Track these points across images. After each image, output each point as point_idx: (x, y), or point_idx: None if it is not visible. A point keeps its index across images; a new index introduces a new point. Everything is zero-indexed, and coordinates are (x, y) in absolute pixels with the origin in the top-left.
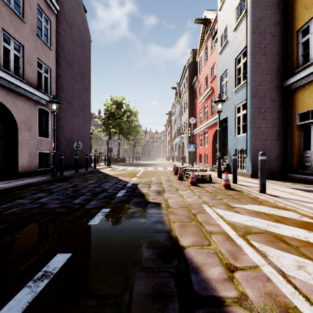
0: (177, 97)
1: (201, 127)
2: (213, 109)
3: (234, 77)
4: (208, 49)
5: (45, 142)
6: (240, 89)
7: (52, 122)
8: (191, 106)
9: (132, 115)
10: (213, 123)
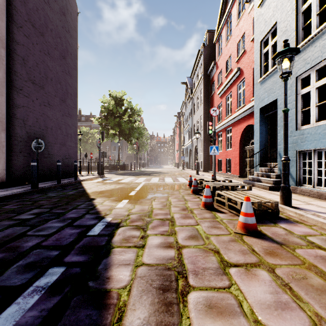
0: (188, 93)
1: (222, 124)
2: (242, 98)
3: (295, 27)
4: (232, 20)
5: None
6: (311, 43)
7: None
8: (207, 100)
9: (135, 114)
10: (242, 117)
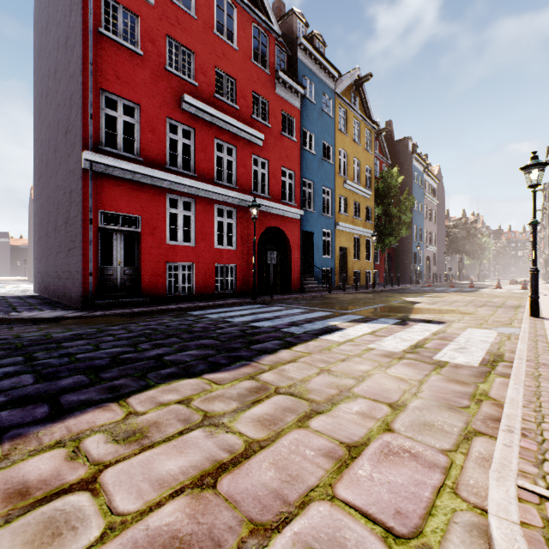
0: (543, 202)
1: None
2: None
3: None
4: None
5: (434, 268)
6: None
7: (435, 258)
8: None
9: (477, 233)
10: None
